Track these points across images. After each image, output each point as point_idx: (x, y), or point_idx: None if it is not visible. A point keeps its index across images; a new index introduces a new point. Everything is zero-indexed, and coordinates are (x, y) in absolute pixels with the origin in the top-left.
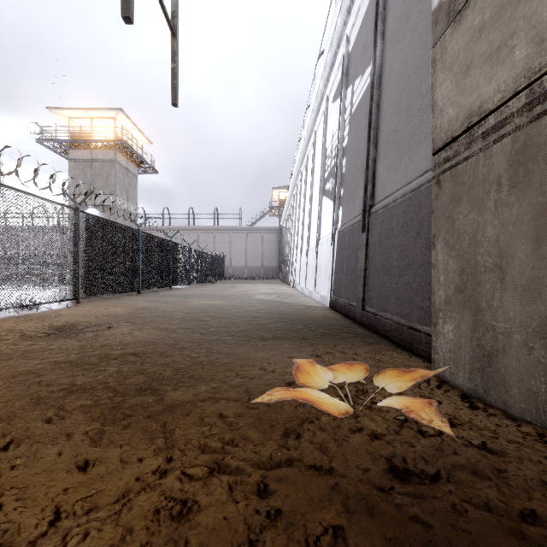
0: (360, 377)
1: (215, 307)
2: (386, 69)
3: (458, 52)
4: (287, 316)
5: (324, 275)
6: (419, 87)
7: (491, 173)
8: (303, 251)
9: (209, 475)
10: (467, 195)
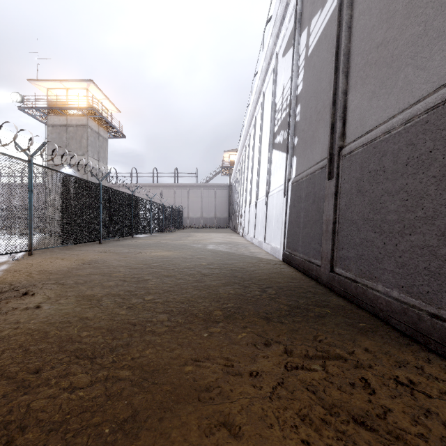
0: None
1: (165, 260)
2: None
3: None
4: (240, 274)
5: (275, 227)
6: None
7: None
8: (252, 204)
9: None
10: None
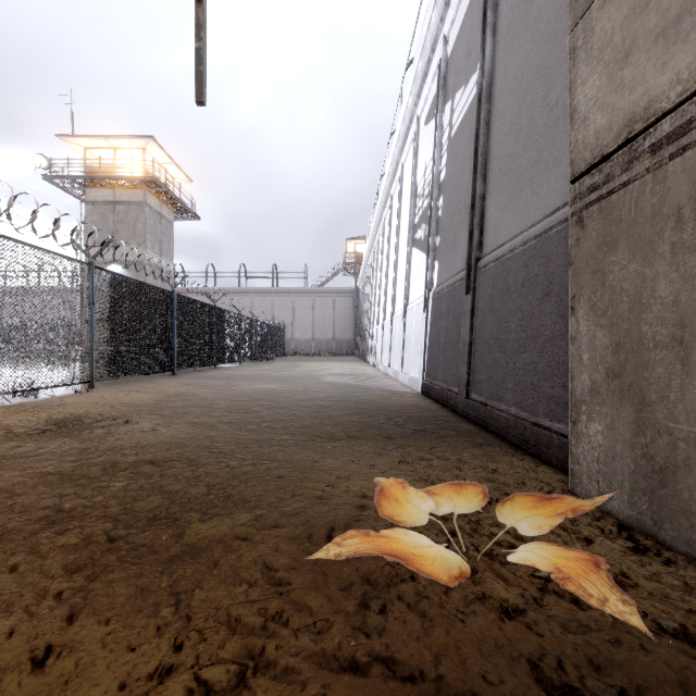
0: (474, 505)
1: (271, 393)
2: (499, 75)
3: (611, 32)
4: (366, 406)
5: (414, 351)
6: (546, 95)
7: (666, 204)
8: (387, 320)
9: (239, 683)
10: (627, 237)
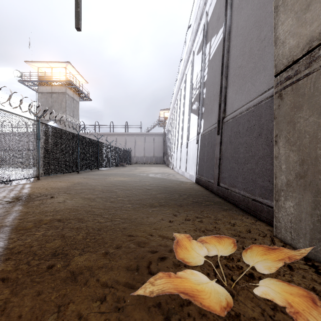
0: (229, 250)
1: (123, 182)
2: (234, 27)
3: None
4: (169, 189)
5: (191, 162)
6: (258, 35)
7: None
8: (178, 147)
9: None
10: (308, 103)
